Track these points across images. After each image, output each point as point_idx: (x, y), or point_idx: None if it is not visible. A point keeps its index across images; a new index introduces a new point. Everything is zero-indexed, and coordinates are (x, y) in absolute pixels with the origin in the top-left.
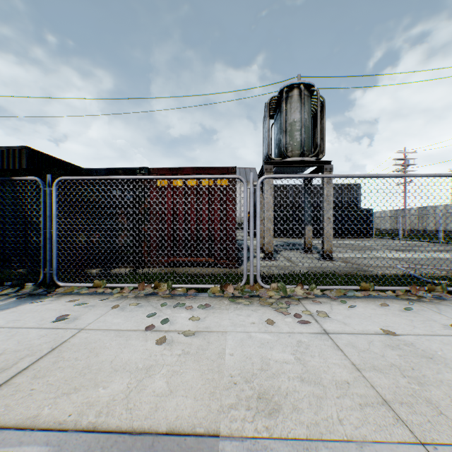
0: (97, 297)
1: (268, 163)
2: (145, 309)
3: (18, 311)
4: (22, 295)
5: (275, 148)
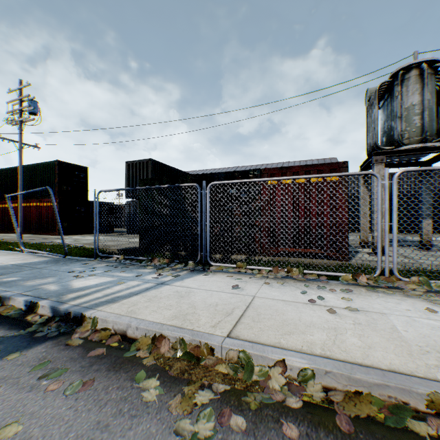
0: (242, 276)
1: (377, 154)
2: (289, 288)
3: (196, 279)
4: (187, 270)
5: (380, 136)
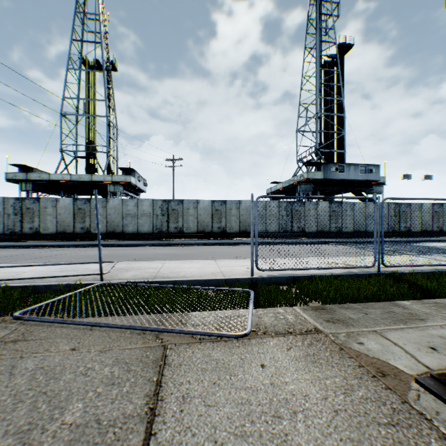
0: None
1: None
2: None
3: None
4: None
5: None
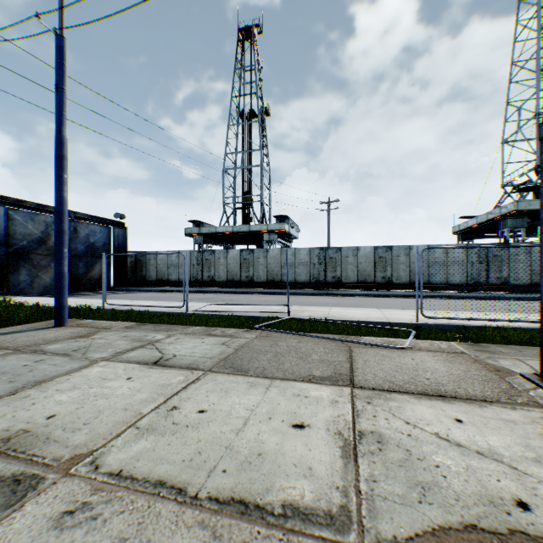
0: None
1: None
2: None
3: None
4: None
5: None
